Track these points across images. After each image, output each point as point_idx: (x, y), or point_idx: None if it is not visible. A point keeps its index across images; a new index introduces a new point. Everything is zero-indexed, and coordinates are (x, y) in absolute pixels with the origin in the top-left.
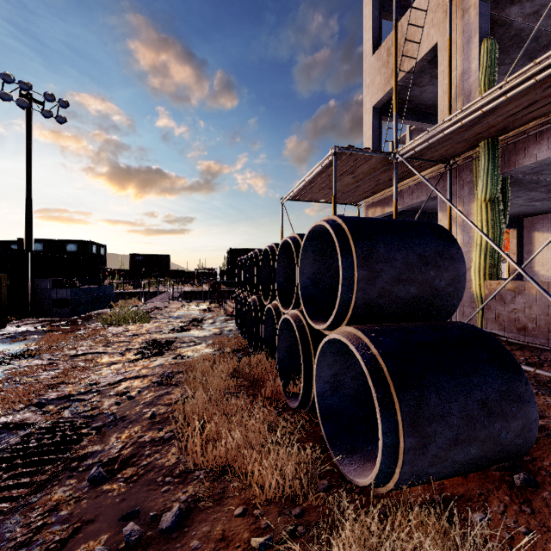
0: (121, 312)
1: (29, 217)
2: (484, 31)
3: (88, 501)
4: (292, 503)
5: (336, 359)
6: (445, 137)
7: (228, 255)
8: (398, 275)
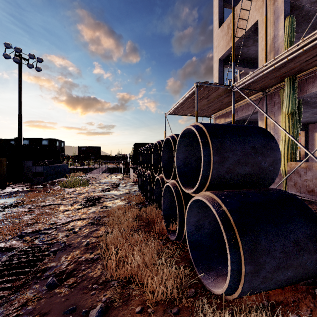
0: (72, 180)
1: (20, 125)
2: (287, 12)
3: (45, 300)
4: (172, 304)
5: (199, 211)
6: (263, 75)
7: (134, 146)
8: (238, 159)
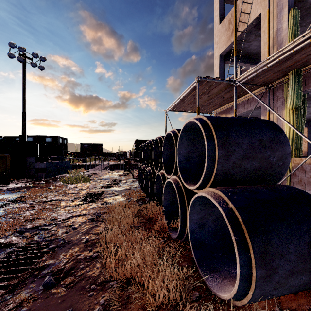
0: (74, 176)
1: (24, 122)
2: (291, 4)
3: (41, 300)
4: (174, 309)
5: (202, 208)
6: (267, 69)
7: (135, 143)
8: (245, 153)
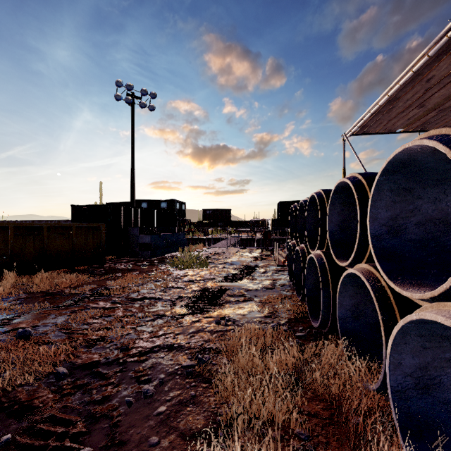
0: (185, 257)
1: (133, 182)
2: None
3: None
4: None
5: None
6: None
7: (278, 207)
8: None
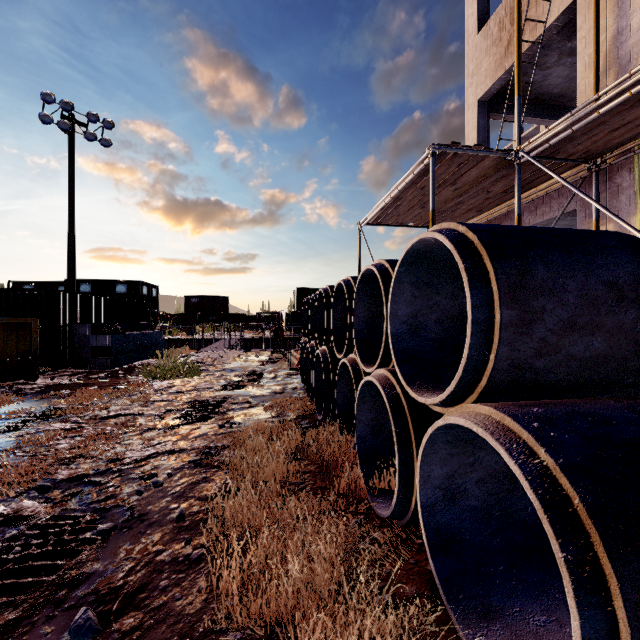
0: (167, 364)
1: (72, 254)
2: None
3: None
4: None
5: (452, 451)
6: (597, 121)
7: (294, 296)
8: (571, 317)
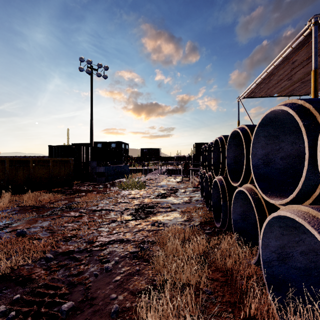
0: (129, 181)
1: (91, 129)
2: None
3: None
4: None
5: None
6: None
7: (194, 147)
8: None
